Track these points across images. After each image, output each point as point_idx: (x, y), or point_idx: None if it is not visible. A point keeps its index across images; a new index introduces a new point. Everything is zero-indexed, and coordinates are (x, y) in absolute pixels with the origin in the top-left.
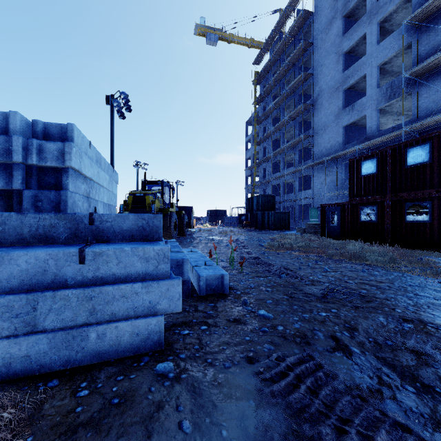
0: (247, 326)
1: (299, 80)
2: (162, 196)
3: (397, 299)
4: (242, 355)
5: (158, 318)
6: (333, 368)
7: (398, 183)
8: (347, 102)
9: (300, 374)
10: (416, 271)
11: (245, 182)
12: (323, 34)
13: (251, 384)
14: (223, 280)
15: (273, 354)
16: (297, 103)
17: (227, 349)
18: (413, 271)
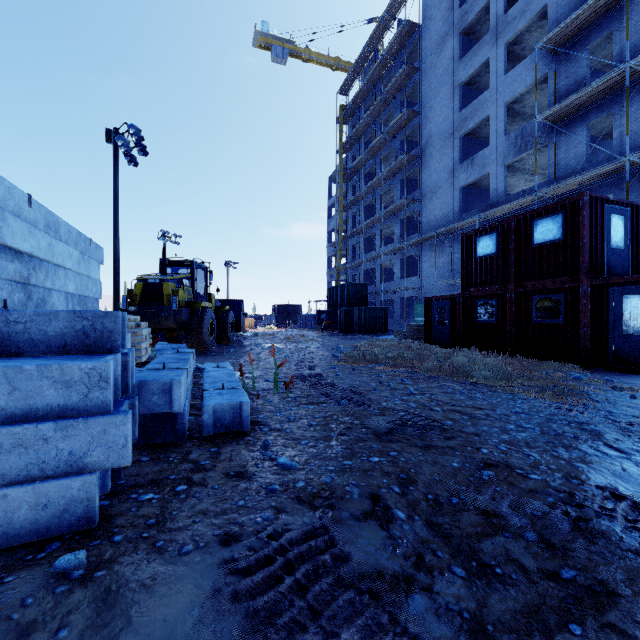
0: (250, 484)
1: (401, 120)
2: (192, 284)
3: (490, 433)
4: (217, 532)
5: (86, 478)
6: (349, 547)
7: (523, 268)
8: (465, 154)
9: (295, 559)
10: (533, 392)
11: (328, 265)
12: (433, 57)
13: (208, 581)
14: (242, 411)
15: (268, 528)
16: (398, 153)
17: (200, 523)
18: (529, 391)
